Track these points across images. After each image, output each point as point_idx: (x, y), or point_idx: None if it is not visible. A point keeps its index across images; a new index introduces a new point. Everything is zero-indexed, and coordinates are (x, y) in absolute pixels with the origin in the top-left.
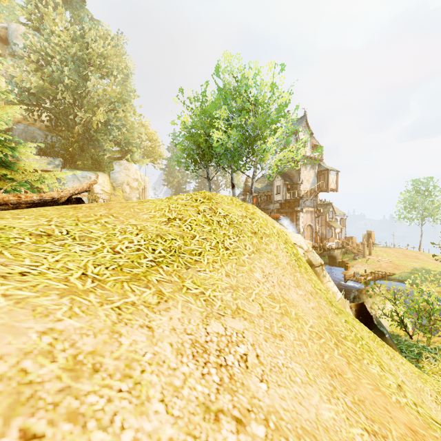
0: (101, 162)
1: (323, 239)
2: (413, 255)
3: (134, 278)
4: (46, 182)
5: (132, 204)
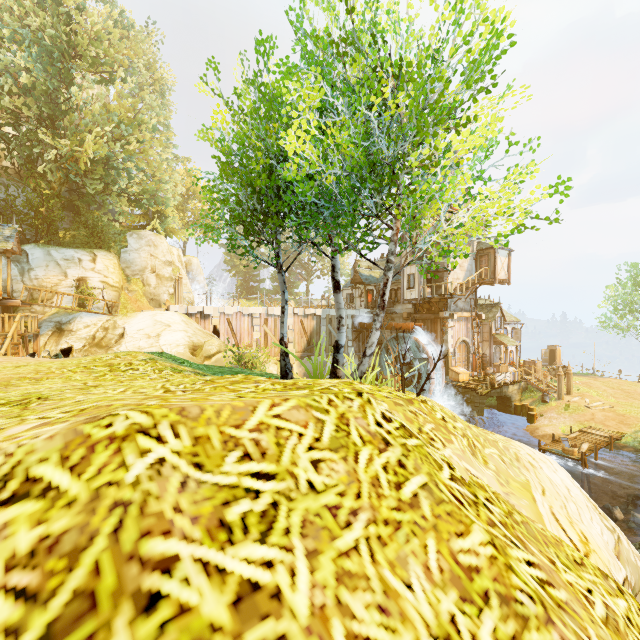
0: (102, 233)
1: (486, 364)
2: (639, 394)
3: None
4: None
5: None
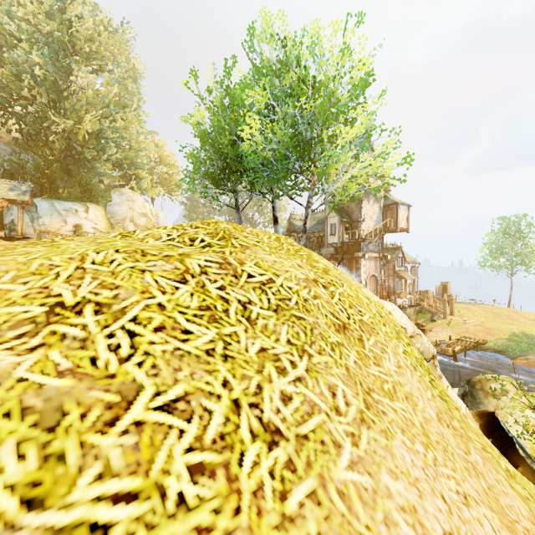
0: (93, 190)
1: (390, 294)
2: (505, 315)
3: None
4: None
5: None
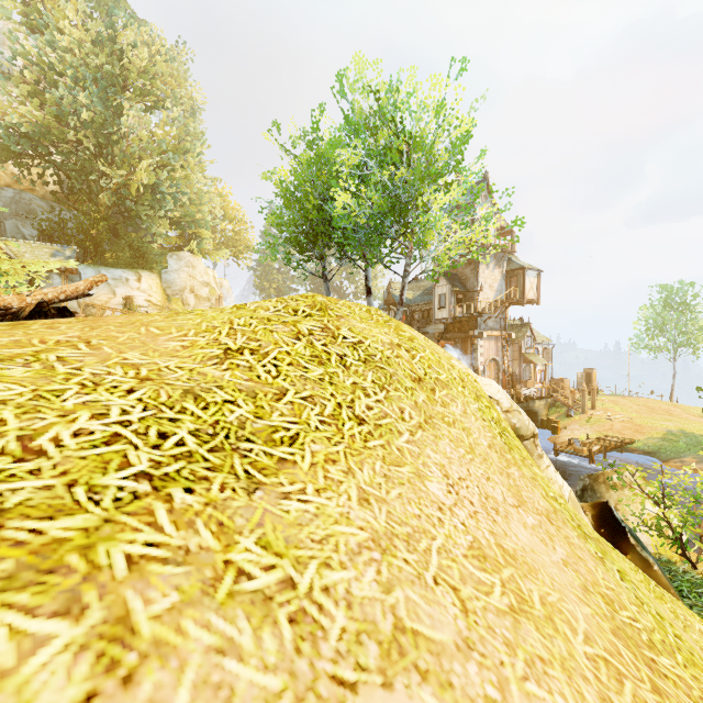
0: (146, 255)
1: (516, 382)
2: (662, 409)
3: (28, 569)
4: (3, 278)
5: (152, 317)
